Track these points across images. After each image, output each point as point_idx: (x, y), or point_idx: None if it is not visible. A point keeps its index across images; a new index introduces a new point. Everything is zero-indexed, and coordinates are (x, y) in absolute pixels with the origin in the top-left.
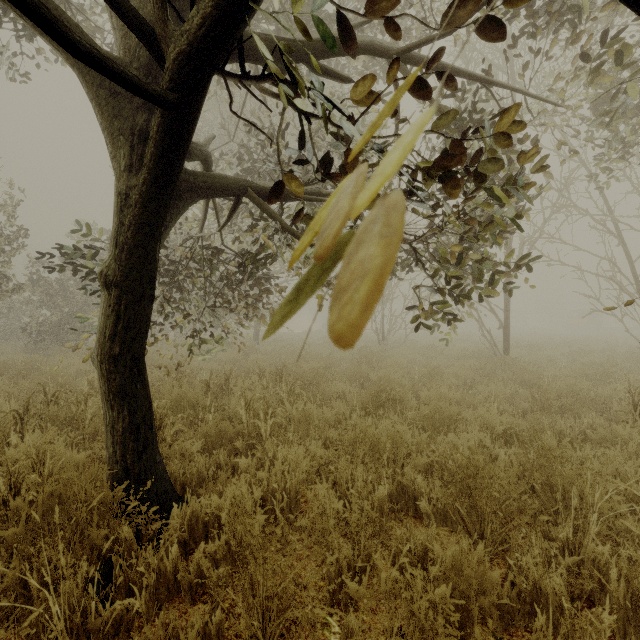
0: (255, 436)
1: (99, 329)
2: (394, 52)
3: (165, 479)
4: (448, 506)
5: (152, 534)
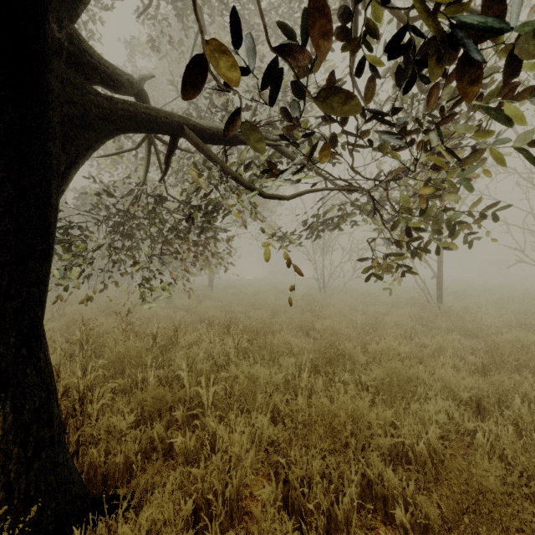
0: (197, 403)
1: None
2: None
3: (73, 482)
4: (430, 516)
5: None
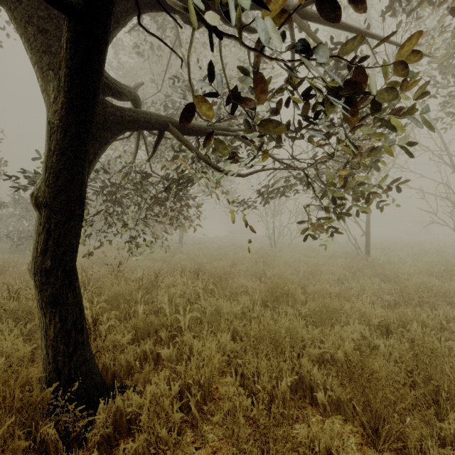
0: (176, 327)
1: (33, 245)
2: (292, 8)
3: (95, 374)
4: (341, 397)
5: (79, 430)
